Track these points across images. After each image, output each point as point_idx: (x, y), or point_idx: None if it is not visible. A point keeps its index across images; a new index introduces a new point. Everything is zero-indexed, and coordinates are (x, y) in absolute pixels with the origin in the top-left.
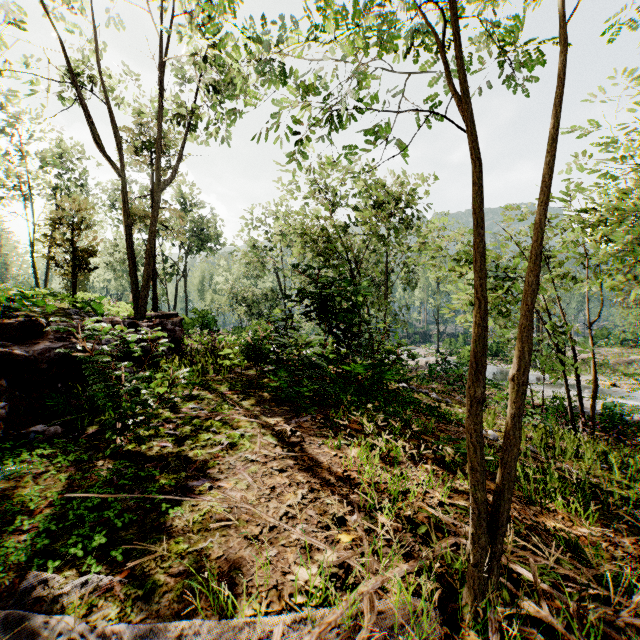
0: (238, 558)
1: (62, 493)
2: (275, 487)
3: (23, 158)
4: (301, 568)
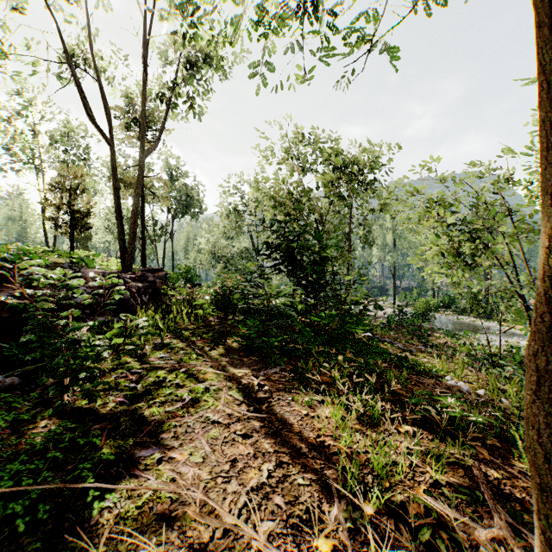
0: None
1: None
2: (236, 460)
3: (34, 136)
4: None
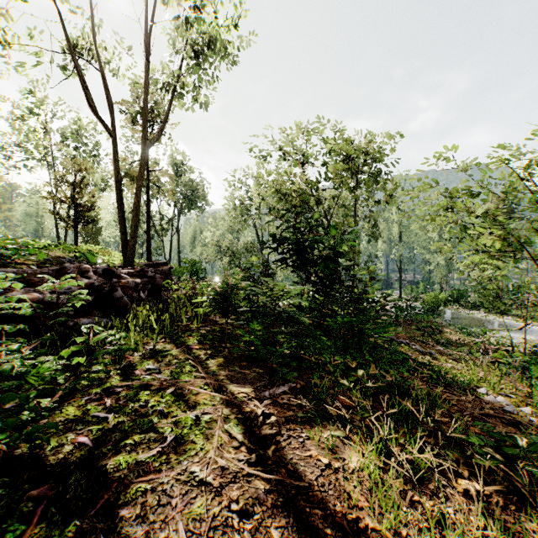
0: None
1: None
2: None
3: (46, 134)
4: None
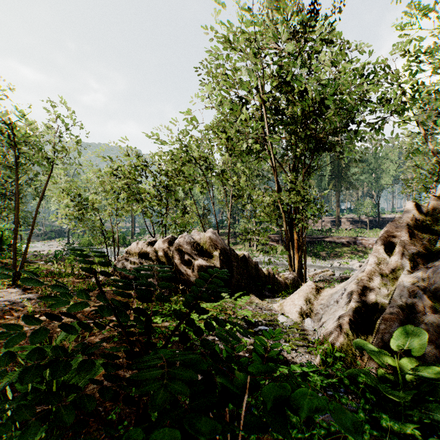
0: None
1: None
2: None
3: None
4: None
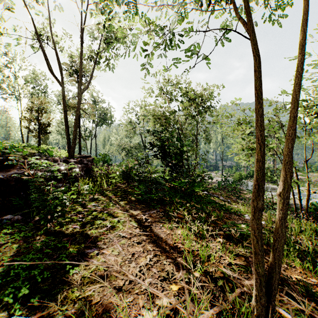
0: (109, 303)
1: (10, 258)
2: (134, 253)
3: (16, 79)
4: (147, 310)
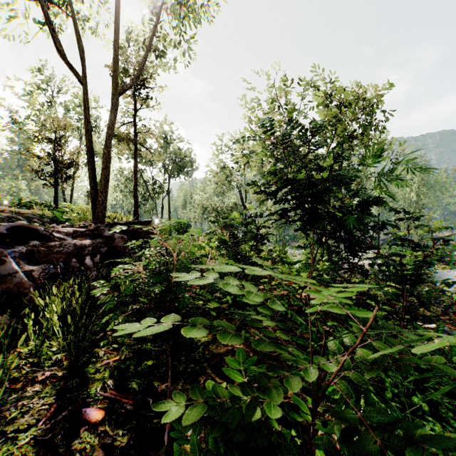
0: None
1: None
2: None
3: (51, 107)
4: None
